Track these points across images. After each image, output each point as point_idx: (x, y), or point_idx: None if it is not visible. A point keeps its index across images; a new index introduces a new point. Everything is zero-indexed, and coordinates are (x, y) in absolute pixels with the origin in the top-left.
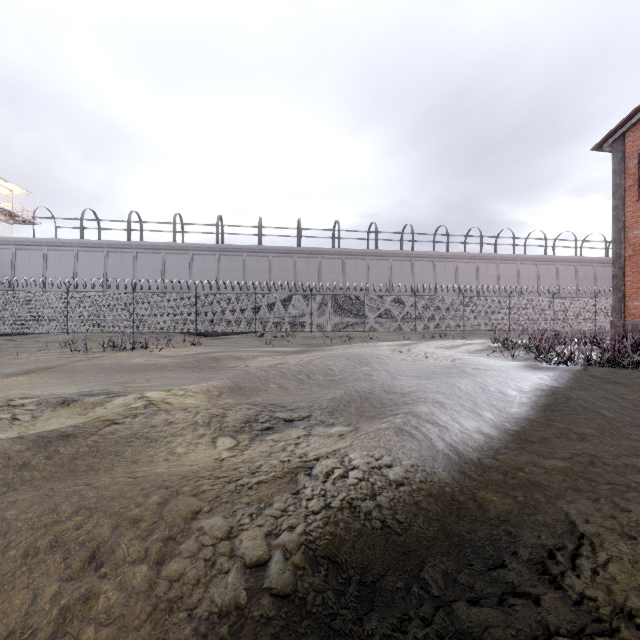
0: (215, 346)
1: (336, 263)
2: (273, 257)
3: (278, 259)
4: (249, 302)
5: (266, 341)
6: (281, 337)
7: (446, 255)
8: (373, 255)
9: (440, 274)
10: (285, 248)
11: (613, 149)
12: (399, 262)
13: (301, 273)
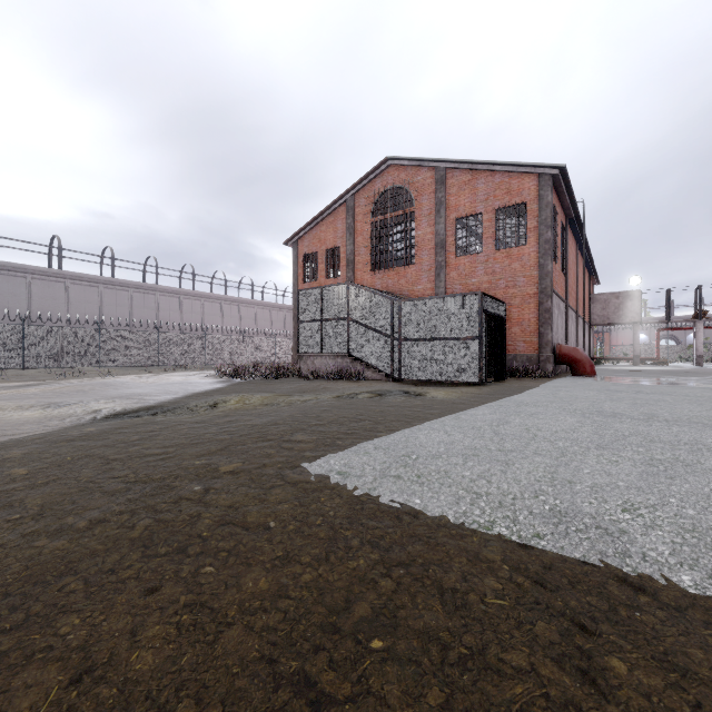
0: None
1: (56, 287)
2: None
3: None
4: None
5: None
6: None
7: (193, 293)
8: (109, 283)
9: (187, 311)
10: None
11: (293, 248)
12: (142, 294)
13: None
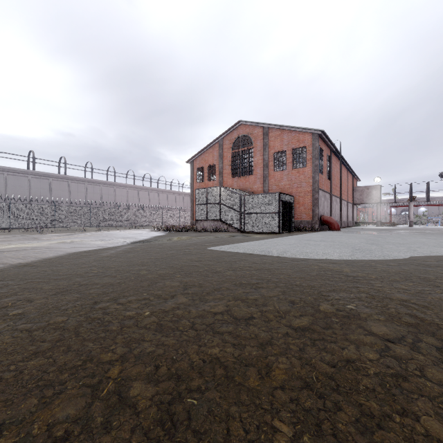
0: (4, 235)
1: (63, 184)
2: (9, 175)
3: (14, 177)
4: (5, 208)
5: (41, 231)
6: (30, 231)
7: (133, 186)
8: (90, 182)
9: (130, 196)
10: (21, 170)
11: (191, 164)
12: (107, 187)
13: (35, 188)
